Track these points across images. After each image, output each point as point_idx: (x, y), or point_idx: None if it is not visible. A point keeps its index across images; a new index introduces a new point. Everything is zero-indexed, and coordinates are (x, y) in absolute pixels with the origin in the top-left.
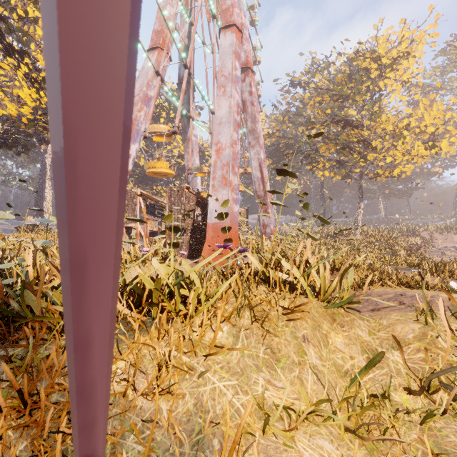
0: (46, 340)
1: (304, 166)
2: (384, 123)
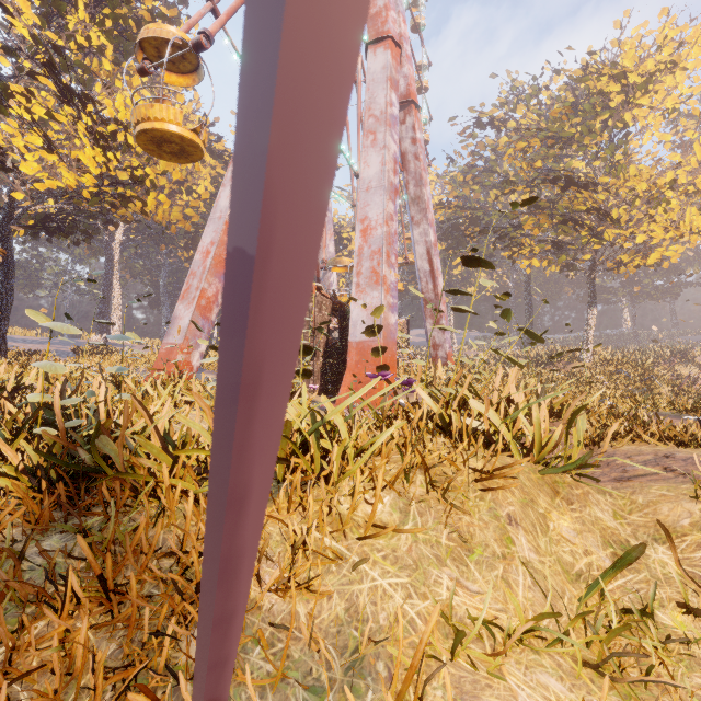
0: (129, 508)
1: (498, 251)
2: (633, 179)
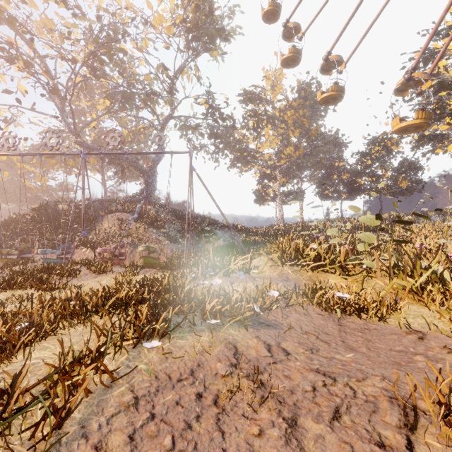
0: None
1: None
2: None
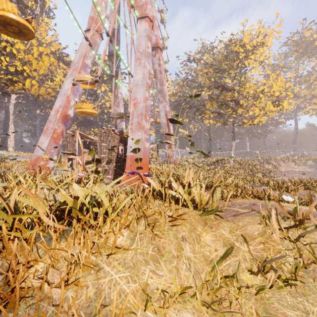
0: None
1: (197, 116)
2: (248, 88)
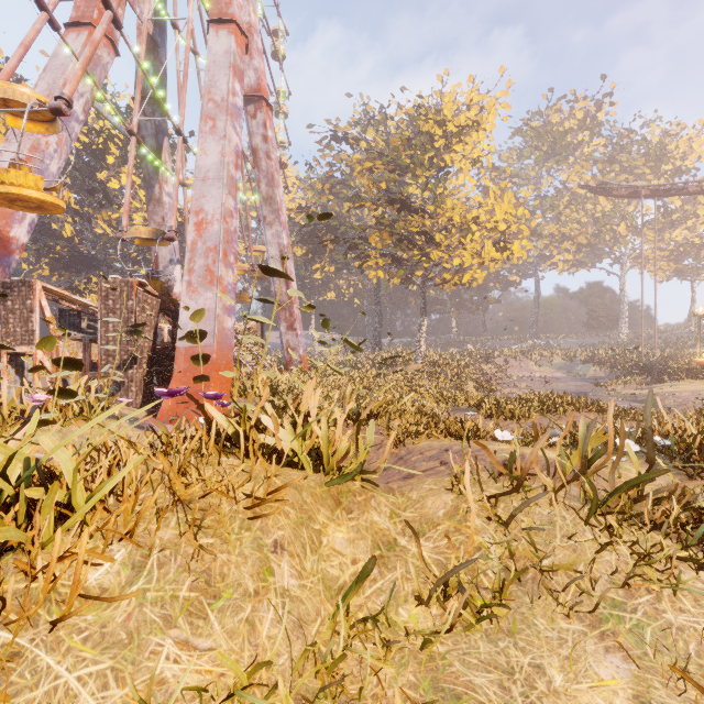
0: None
1: (354, 260)
2: (450, 211)
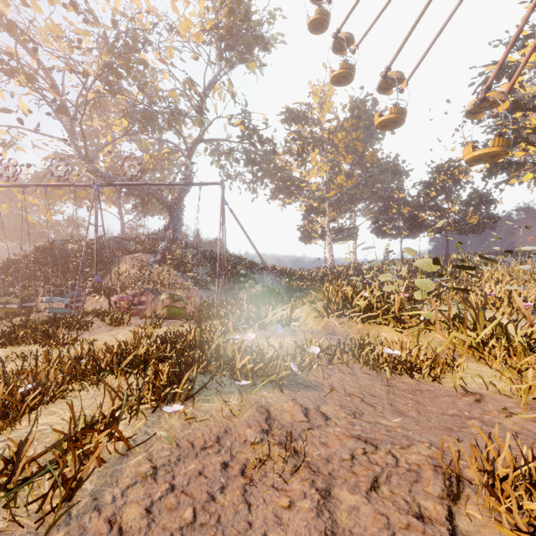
0: None
1: None
2: None
